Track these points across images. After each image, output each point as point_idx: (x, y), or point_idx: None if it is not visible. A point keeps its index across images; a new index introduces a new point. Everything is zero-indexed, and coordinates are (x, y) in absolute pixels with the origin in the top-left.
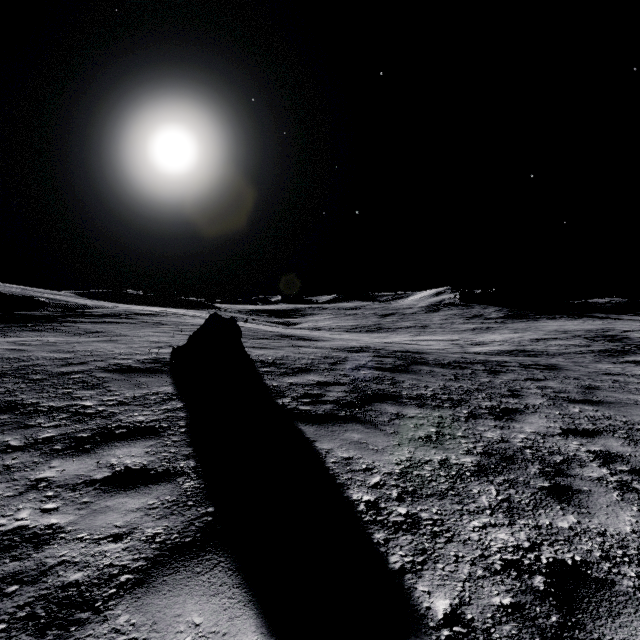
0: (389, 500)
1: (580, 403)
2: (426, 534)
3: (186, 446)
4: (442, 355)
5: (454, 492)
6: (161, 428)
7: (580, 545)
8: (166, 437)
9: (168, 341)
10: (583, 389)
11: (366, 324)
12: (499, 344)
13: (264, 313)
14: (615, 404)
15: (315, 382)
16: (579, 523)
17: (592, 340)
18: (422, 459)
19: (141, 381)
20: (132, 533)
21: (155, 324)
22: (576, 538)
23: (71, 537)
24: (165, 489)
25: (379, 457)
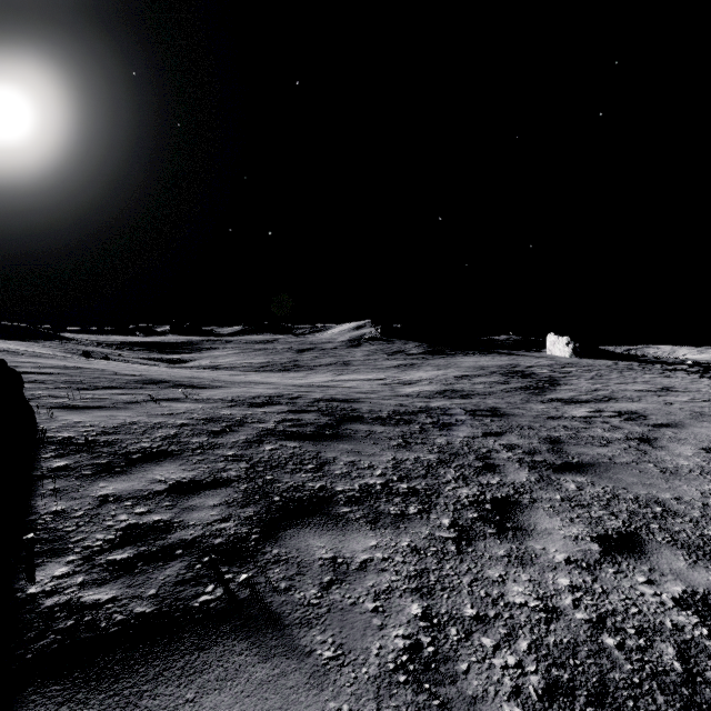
0: None
1: (566, 471)
2: None
3: None
4: (377, 403)
5: None
6: None
7: None
8: None
9: None
10: (549, 444)
11: (279, 361)
12: (427, 383)
13: (142, 347)
14: (598, 467)
15: (167, 485)
16: None
17: (508, 376)
18: None
19: None
20: None
21: None
22: None
23: None
24: None
25: None
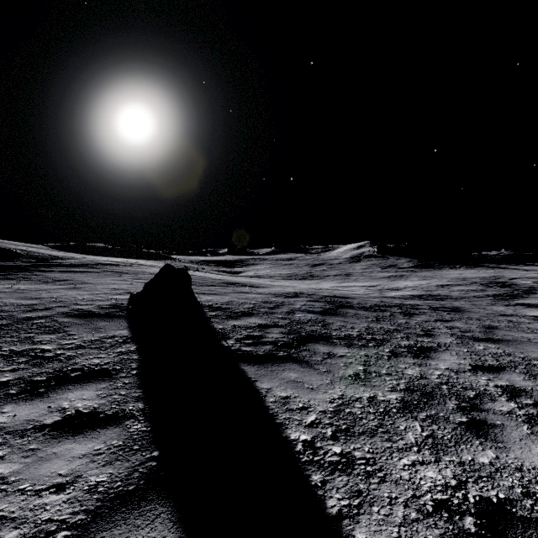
0: (324, 439)
1: (483, 341)
2: (360, 474)
3: (136, 388)
4: (364, 299)
5: (383, 429)
6: (114, 370)
7: (502, 481)
8: (118, 379)
9: (127, 288)
10: (484, 329)
11: (299, 273)
12: (411, 289)
13: (213, 263)
14: (512, 342)
15: (256, 325)
16: (498, 458)
17: (486, 286)
18: (352, 397)
19: (99, 325)
20: (75, 482)
21: (117, 273)
22: (497, 474)
23: (12, 489)
24: (112, 433)
25: (314, 395)
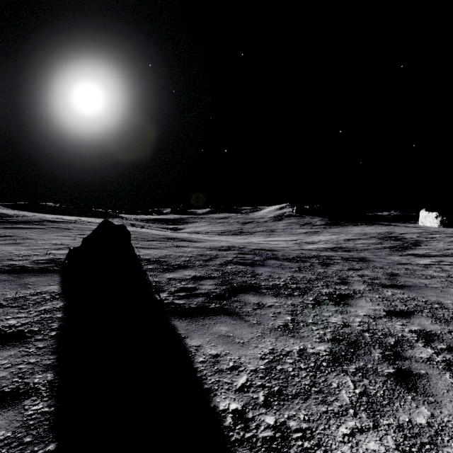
0: (256, 407)
1: (390, 287)
2: None
3: (50, 353)
4: (287, 252)
5: (316, 388)
6: (30, 332)
7: (445, 448)
8: (31, 343)
9: (68, 243)
10: (388, 276)
11: (232, 229)
12: (324, 243)
13: (157, 221)
14: (413, 287)
15: (191, 277)
16: (433, 416)
17: (383, 240)
18: (283, 350)
19: (29, 281)
20: None
21: (62, 229)
22: (438, 438)
23: None
24: (2, 419)
25: (245, 351)
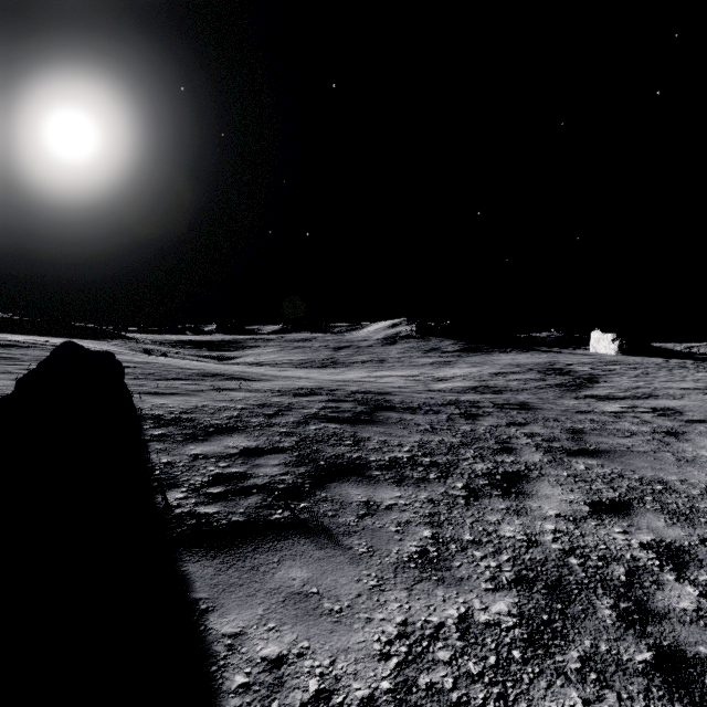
0: None
1: (579, 455)
2: None
3: None
4: (409, 395)
5: None
6: None
7: None
8: None
9: None
10: (570, 434)
11: (318, 358)
12: (461, 379)
13: (193, 345)
14: (613, 453)
15: (238, 450)
16: None
17: (545, 374)
18: (427, 624)
19: None
20: None
21: None
22: None
23: None
24: None
25: (345, 639)
